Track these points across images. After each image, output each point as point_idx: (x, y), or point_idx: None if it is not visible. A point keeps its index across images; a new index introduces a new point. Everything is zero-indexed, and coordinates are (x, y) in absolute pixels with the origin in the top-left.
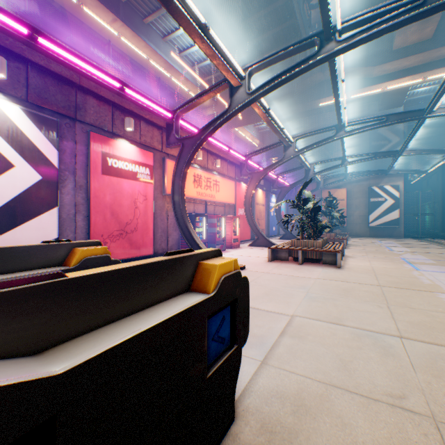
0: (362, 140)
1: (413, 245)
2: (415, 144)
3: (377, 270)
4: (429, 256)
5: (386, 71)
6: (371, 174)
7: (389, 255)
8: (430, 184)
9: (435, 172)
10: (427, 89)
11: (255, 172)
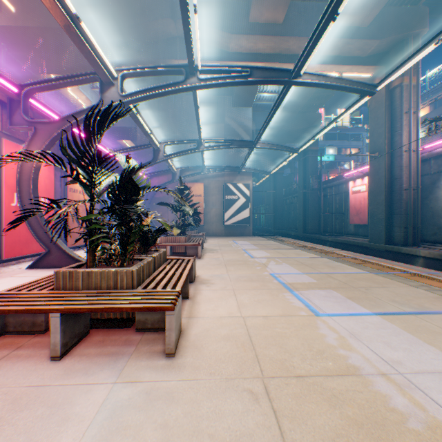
0: (219, 134)
1: (266, 245)
2: (258, 152)
3: (260, 337)
4: (296, 266)
5: (243, 49)
6: (227, 169)
7: (255, 269)
8: (265, 190)
9: (268, 180)
10: (270, 97)
11: (43, 121)
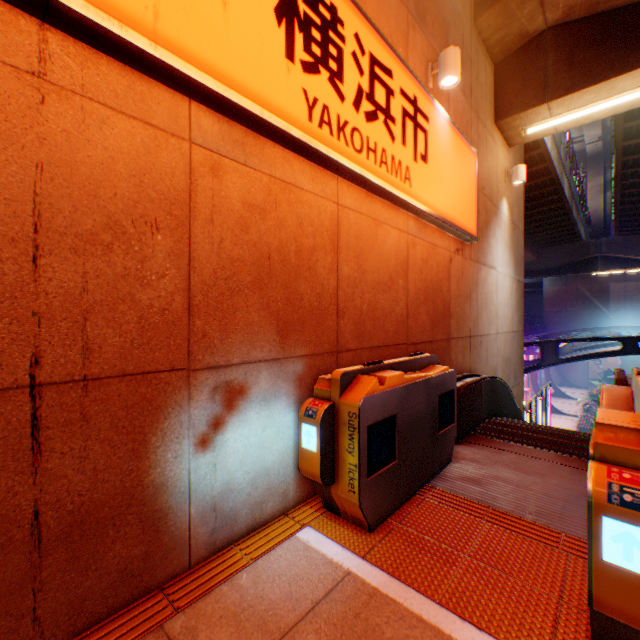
0: (638, 291)
1: None
2: None
3: None
4: None
5: None
6: None
7: None
8: None
9: None
10: None
11: None
